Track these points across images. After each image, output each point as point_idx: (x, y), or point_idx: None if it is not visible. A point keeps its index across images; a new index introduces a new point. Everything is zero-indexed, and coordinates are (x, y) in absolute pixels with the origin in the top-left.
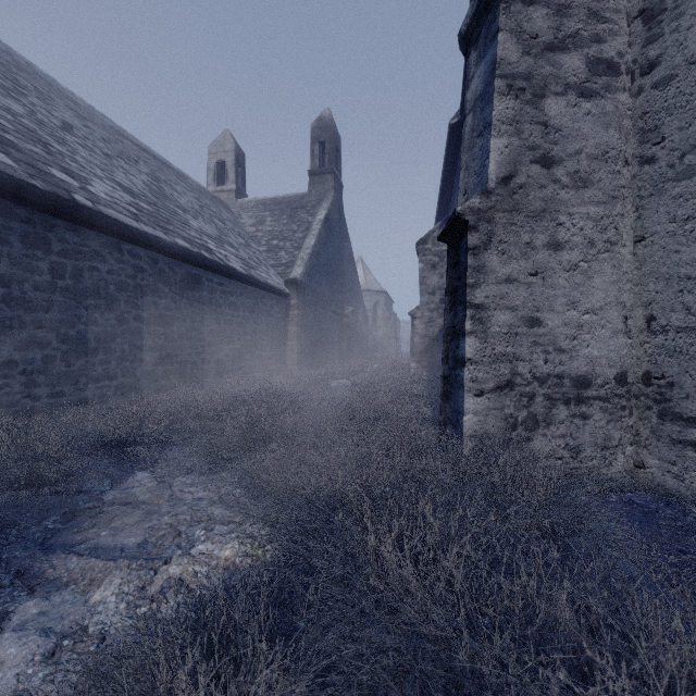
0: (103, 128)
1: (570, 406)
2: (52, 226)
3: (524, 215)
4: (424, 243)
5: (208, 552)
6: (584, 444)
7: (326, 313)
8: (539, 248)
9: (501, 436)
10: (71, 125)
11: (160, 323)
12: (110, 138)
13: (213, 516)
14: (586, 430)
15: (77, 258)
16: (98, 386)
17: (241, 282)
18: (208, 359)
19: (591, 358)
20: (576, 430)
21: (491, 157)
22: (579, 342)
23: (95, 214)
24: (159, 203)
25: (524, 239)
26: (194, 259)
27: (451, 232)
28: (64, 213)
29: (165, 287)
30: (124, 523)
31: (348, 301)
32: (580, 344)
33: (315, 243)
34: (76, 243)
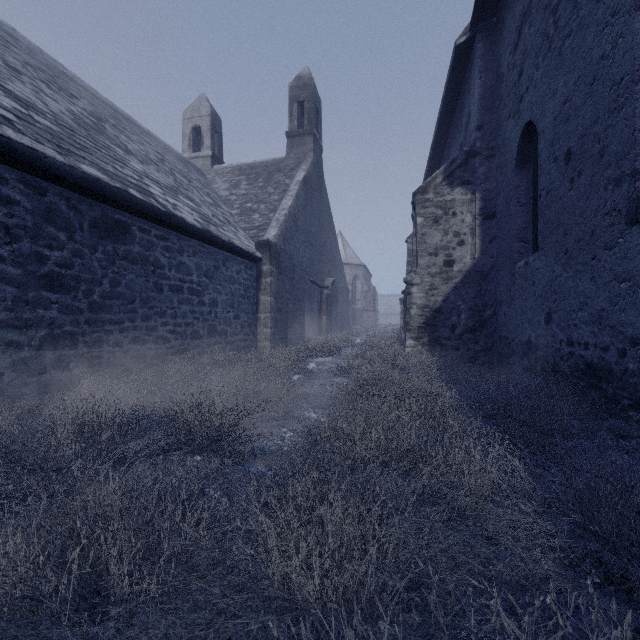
0: (43, 64)
1: None
2: None
3: None
4: (424, 192)
5: None
6: None
7: (305, 283)
8: None
9: None
10: None
11: (49, 286)
12: (44, 70)
13: None
14: None
15: None
16: None
17: (196, 238)
18: (141, 337)
19: None
20: None
21: None
22: None
23: None
24: (81, 132)
25: None
26: (112, 196)
27: None
28: None
29: (61, 233)
30: None
31: (328, 272)
32: None
33: (293, 204)
34: None
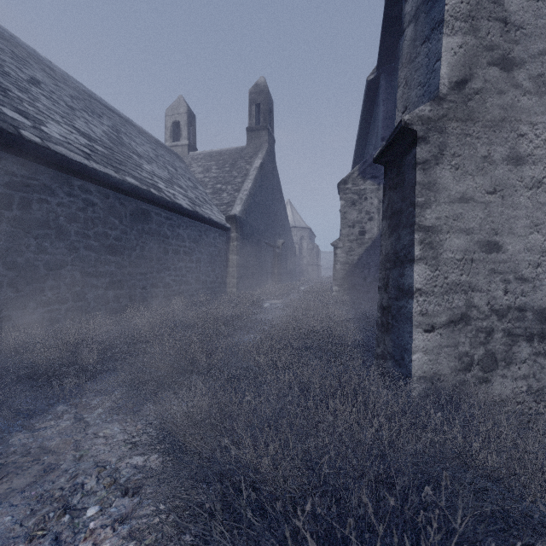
0: (74, 90)
1: (533, 342)
2: None
3: (481, 125)
4: (345, 183)
5: None
6: None
7: (261, 245)
8: (498, 162)
9: (455, 377)
10: (39, 81)
11: (110, 252)
12: (78, 97)
13: (119, 477)
14: None
15: (26, 190)
16: (47, 310)
17: (187, 217)
18: (156, 283)
19: None
20: (540, 370)
21: (442, 58)
22: (543, 269)
23: (42, 149)
24: (115, 148)
25: (481, 152)
26: (142, 195)
27: (392, 149)
28: (9, 147)
29: (116, 220)
30: (10, 488)
31: (279, 235)
32: (544, 271)
33: (252, 186)
34: (24, 176)
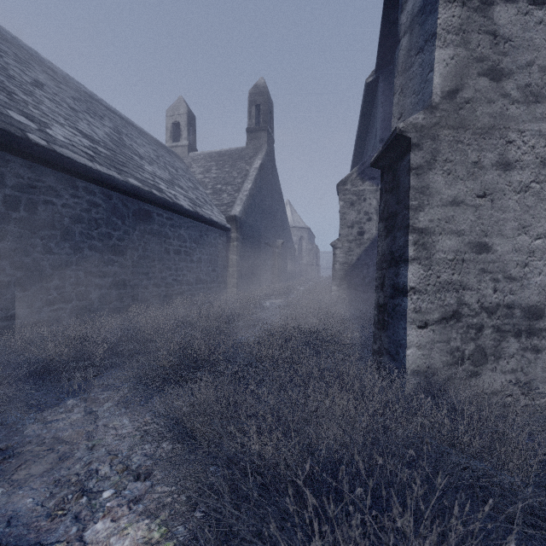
0: (76, 91)
1: (521, 338)
2: (6, 162)
3: (471, 132)
4: (344, 184)
5: (103, 539)
6: (536, 379)
7: (261, 245)
8: (488, 168)
9: (447, 371)
10: (42, 83)
11: (114, 252)
12: (80, 98)
13: (130, 464)
14: (538, 364)
15: (32, 192)
16: (53, 309)
17: (188, 217)
18: (158, 283)
19: (543, 286)
20: (528, 364)
21: (435, 69)
22: (530, 269)
23: (48, 152)
24: (117, 150)
25: (471, 158)
26: (145, 196)
27: (388, 154)
28: (17, 150)
29: (119, 220)
30: (29, 474)
31: (279, 235)
32: (531, 271)
33: (252, 186)
34: (31, 178)
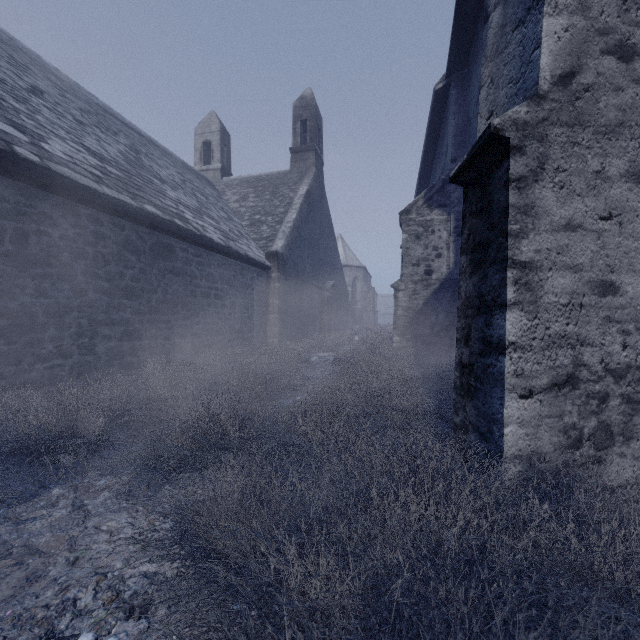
0: (85, 102)
1: None
2: None
3: (592, 131)
4: (408, 212)
5: None
6: None
7: (308, 287)
8: (615, 179)
9: (559, 457)
10: (42, 90)
11: (126, 295)
12: (90, 110)
13: (123, 589)
14: None
15: (20, 220)
16: (48, 366)
17: (220, 253)
18: (182, 333)
19: None
20: None
21: (543, 44)
22: None
23: (40, 170)
24: (133, 171)
25: (592, 166)
26: (165, 227)
27: (475, 164)
28: None
29: (133, 256)
30: None
31: (329, 275)
32: None
33: (297, 216)
34: (19, 202)
